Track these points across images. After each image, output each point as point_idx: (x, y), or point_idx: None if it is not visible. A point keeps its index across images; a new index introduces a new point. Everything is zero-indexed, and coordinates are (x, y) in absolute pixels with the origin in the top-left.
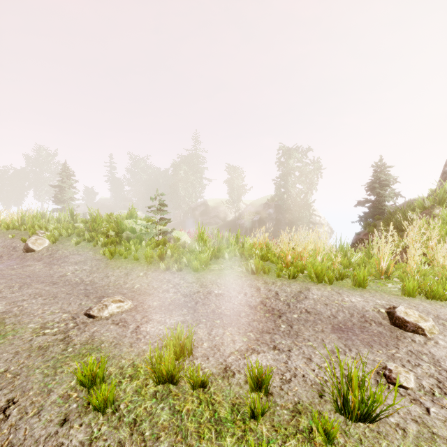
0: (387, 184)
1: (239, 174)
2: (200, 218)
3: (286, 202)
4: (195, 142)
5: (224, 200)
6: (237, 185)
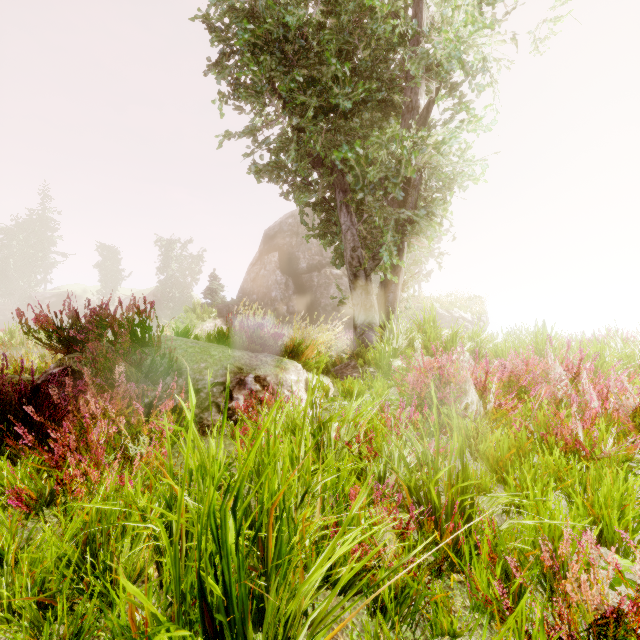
0: (216, 292)
1: (115, 257)
2: (49, 314)
3: (166, 298)
4: (43, 198)
5: (93, 289)
6: (113, 270)
